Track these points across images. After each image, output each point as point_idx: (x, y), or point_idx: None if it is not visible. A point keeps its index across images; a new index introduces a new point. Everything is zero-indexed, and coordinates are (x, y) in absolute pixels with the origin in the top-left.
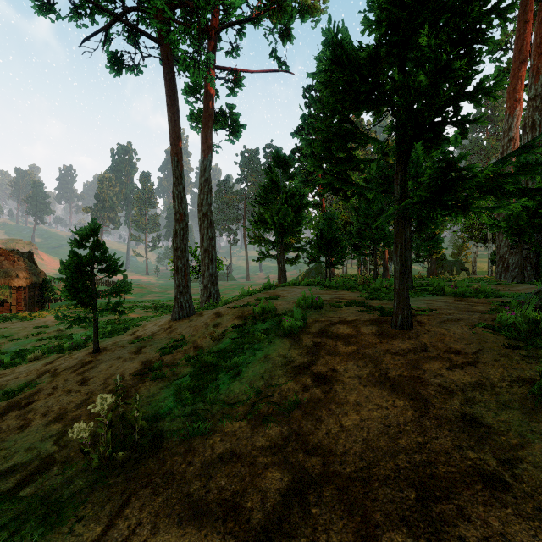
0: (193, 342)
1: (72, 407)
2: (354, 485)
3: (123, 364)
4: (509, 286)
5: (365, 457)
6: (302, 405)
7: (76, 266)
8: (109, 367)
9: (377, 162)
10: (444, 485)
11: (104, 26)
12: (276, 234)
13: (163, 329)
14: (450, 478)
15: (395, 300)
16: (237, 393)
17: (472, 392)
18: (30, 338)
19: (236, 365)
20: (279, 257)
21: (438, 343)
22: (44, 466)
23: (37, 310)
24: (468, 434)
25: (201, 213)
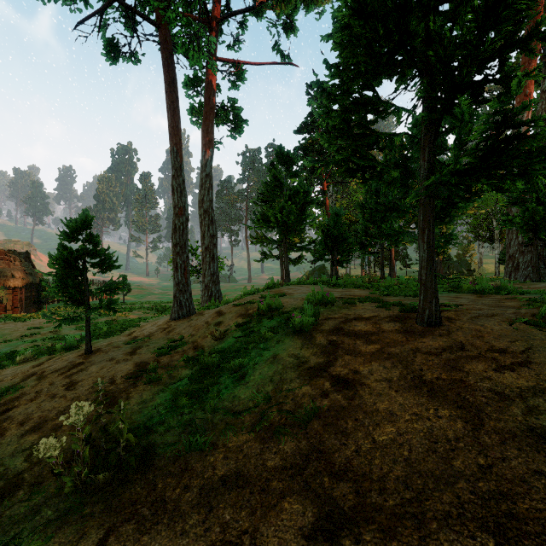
0: (193, 342)
1: (53, 415)
2: (403, 526)
3: (115, 366)
4: (526, 284)
5: (411, 484)
6: (322, 414)
7: (66, 259)
8: (100, 370)
9: (399, 137)
10: (532, 530)
11: (99, 9)
12: (279, 232)
13: (161, 329)
14: (538, 519)
15: (421, 292)
16: (242, 399)
17: (534, 399)
18: (23, 339)
19: (241, 366)
20: (281, 258)
21: (476, 341)
22: (9, 489)
23: (34, 311)
24: (545, 454)
25: (202, 210)
